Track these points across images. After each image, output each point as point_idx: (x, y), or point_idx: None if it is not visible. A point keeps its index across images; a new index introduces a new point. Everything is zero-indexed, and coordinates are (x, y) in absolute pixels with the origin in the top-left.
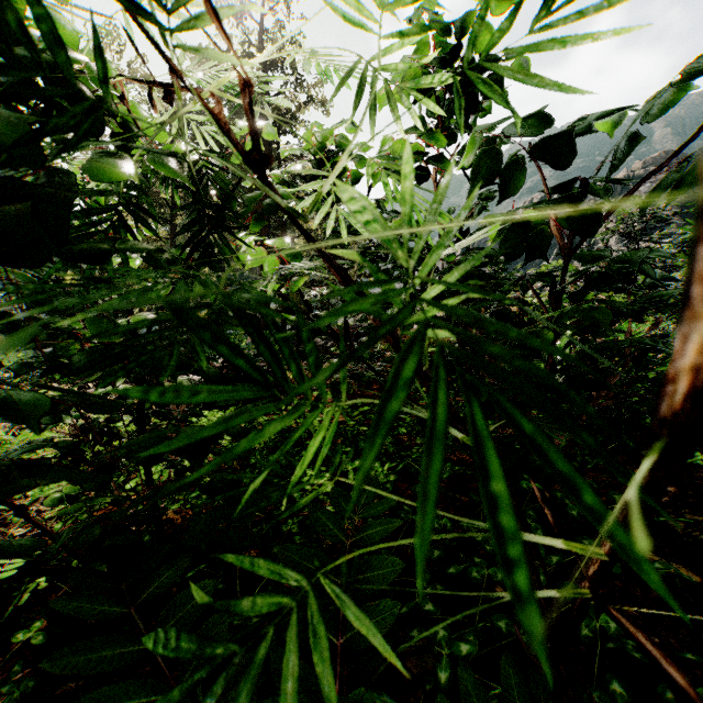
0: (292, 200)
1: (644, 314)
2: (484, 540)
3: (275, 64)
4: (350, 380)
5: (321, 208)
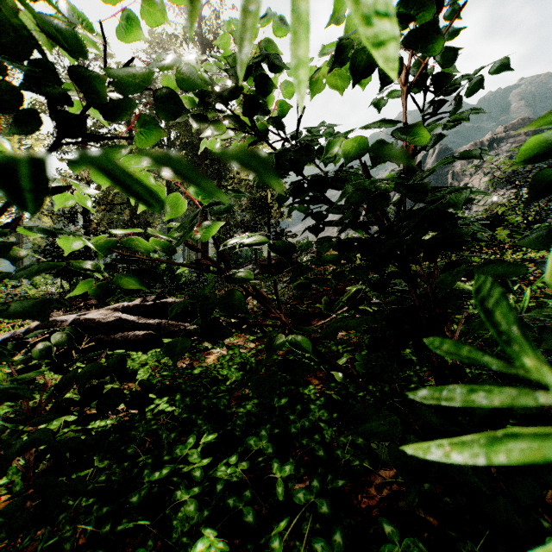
0: (205, 125)
1: (528, 251)
2: None
3: (212, 44)
4: None
5: None
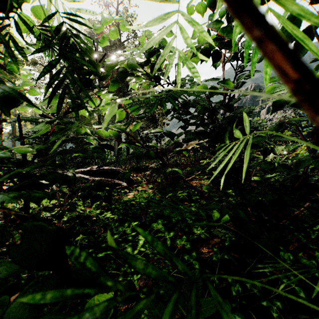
0: (133, 78)
1: None
2: (269, 306)
3: None
4: (162, 177)
5: (160, 55)
